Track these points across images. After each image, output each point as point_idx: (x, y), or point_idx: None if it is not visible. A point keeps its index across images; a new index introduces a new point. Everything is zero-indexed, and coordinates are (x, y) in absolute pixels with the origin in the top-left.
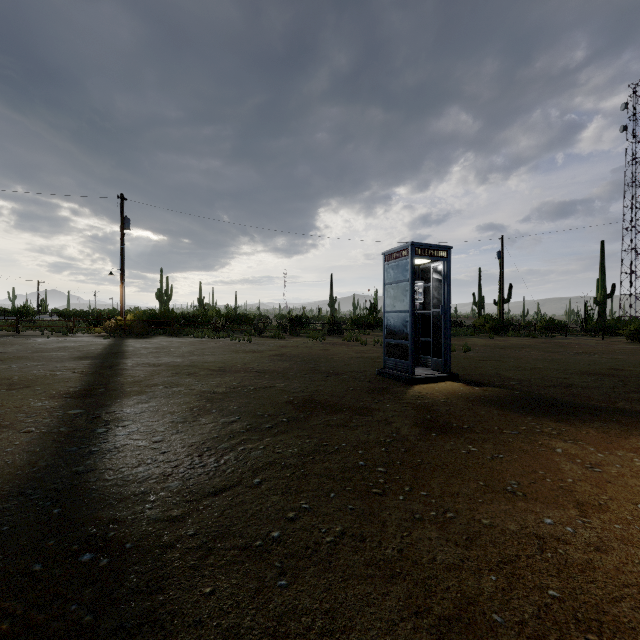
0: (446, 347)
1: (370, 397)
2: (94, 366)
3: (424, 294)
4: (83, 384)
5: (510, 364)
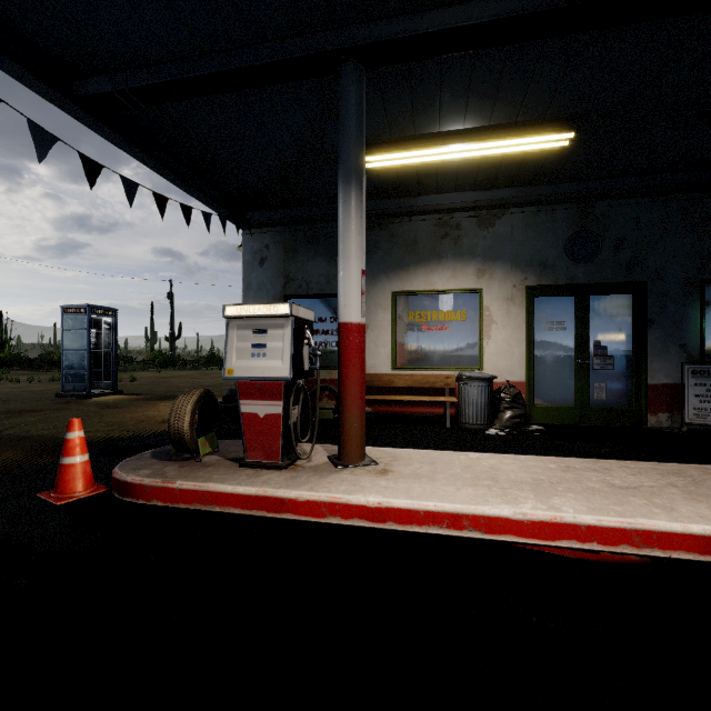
0: (115, 374)
1: (60, 405)
2: None
3: (97, 338)
4: None
5: (163, 385)
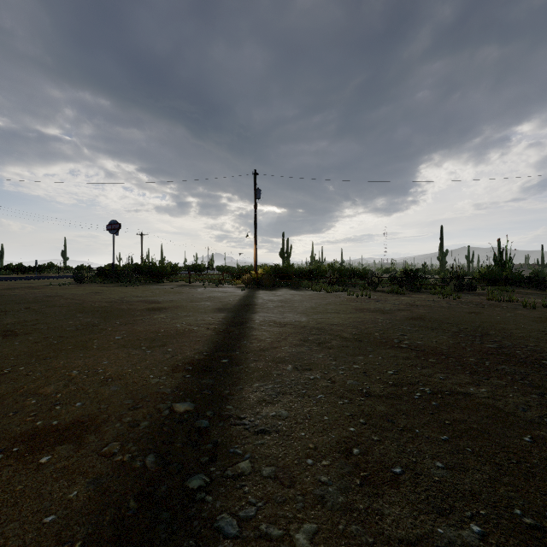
0: None
1: None
2: (226, 321)
3: None
4: (210, 347)
5: None
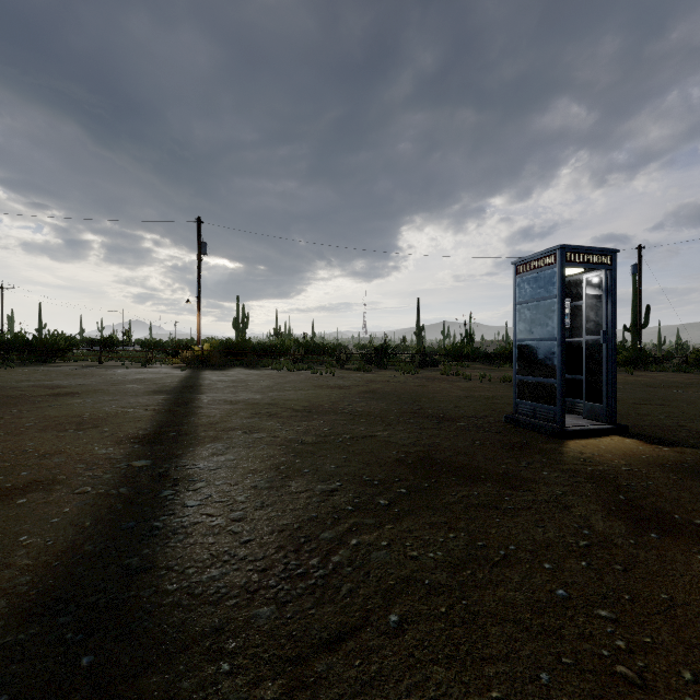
0: (609, 388)
1: (512, 457)
2: (168, 402)
3: (570, 316)
4: (154, 425)
5: (687, 411)
